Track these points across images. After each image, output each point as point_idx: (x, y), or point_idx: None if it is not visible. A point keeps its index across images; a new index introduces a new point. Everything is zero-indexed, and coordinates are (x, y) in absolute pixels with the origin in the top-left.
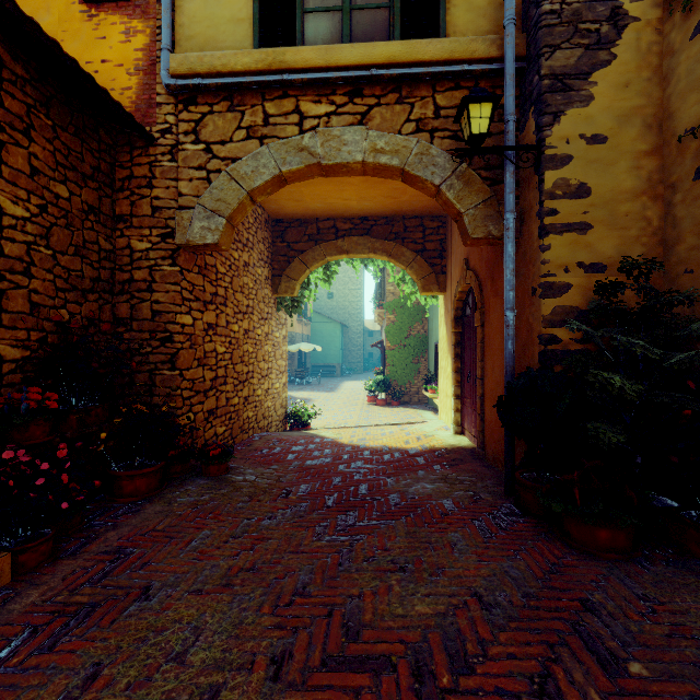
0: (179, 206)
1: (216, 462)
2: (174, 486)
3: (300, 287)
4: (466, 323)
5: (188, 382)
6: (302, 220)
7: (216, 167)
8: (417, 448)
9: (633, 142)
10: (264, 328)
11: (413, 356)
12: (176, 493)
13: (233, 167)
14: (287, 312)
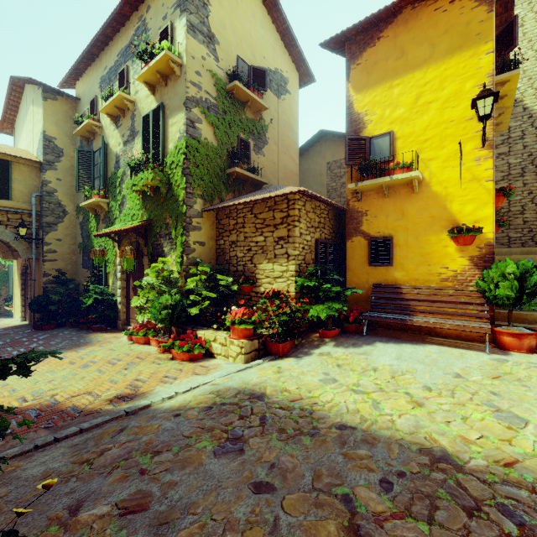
0: None
1: None
2: None
3: None
4: (27, 276)
5: None
6: None
7: None
8: (0, 328)
9: (69, 241)
10: None
11: None
12: None
13: None
14: None
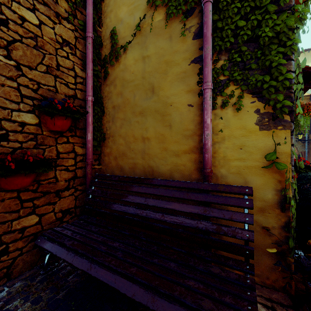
0: None
1: None
2: None
3: None
4: None
5: None
6: None
7: None
8: None
9: None
10: None
11: None
12: None
13: None
14: None
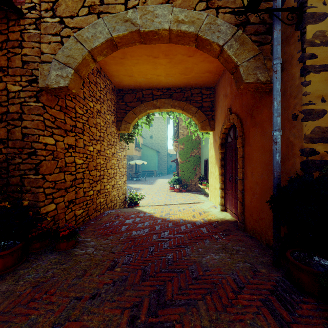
0: (42, 61)
1: (64, 240)
2: (30, 261)
3: (132, 127)
4: (228, 146)
5: (50, 183)
6: (133, 89)
7: (67, 34)
8: (200, 221)
9: None
10: (111, 150)
11: (193, 166)
12: (28, 269)
13: (78, 33)
14: (125, 141)
